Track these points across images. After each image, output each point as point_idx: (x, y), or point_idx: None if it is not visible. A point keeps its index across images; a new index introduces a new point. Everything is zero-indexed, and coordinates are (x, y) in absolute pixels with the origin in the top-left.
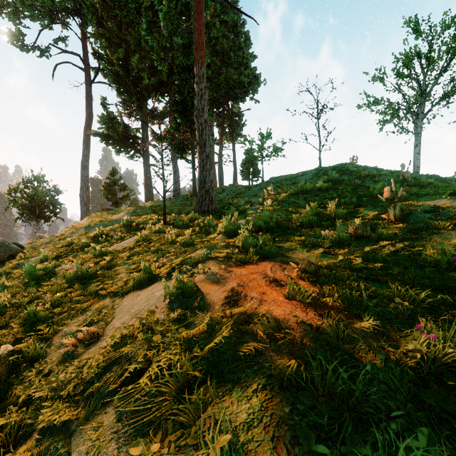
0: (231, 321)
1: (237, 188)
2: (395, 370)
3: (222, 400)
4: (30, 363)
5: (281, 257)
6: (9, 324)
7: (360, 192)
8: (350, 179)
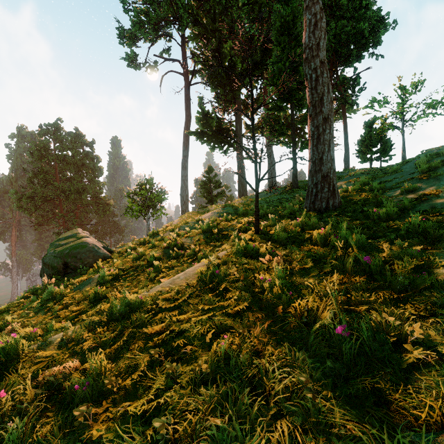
0: None
1: (359, 172)
2: None
3: None
4: None
5: None
6: None
7: None
8: None
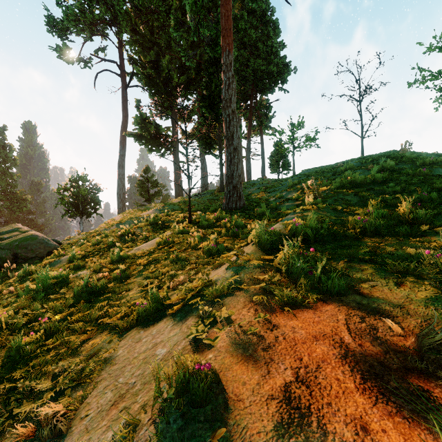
0: None
1: (266, 182)
2: None
3: None
4: None
5: (353, 295)
6: None
7: (437, 184)
8: (412, 168)
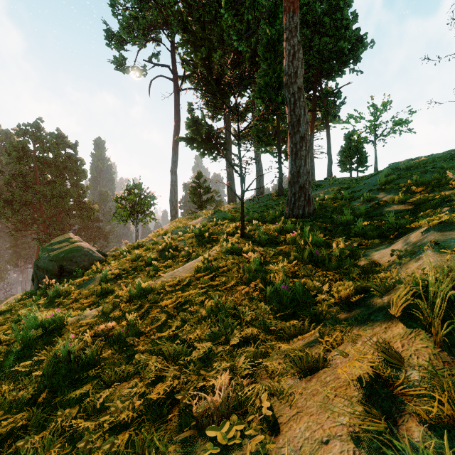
0: None
1: (338, 182)
2: None
3: None
4: None
5: None
6: None
7: None
8: None
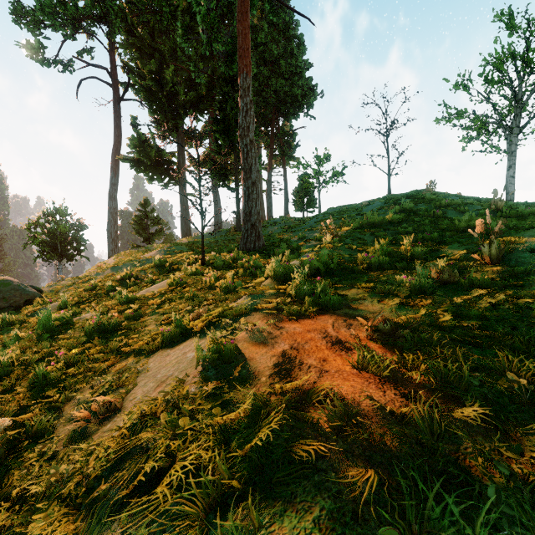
0: (282, 402)
1: (289, 221)
2: (527, 494)
3: (269, 531)
4: (34, 439)
5: (344, 309)
6: (15, 387)
7: (442, 225)
8: (428, 210)
